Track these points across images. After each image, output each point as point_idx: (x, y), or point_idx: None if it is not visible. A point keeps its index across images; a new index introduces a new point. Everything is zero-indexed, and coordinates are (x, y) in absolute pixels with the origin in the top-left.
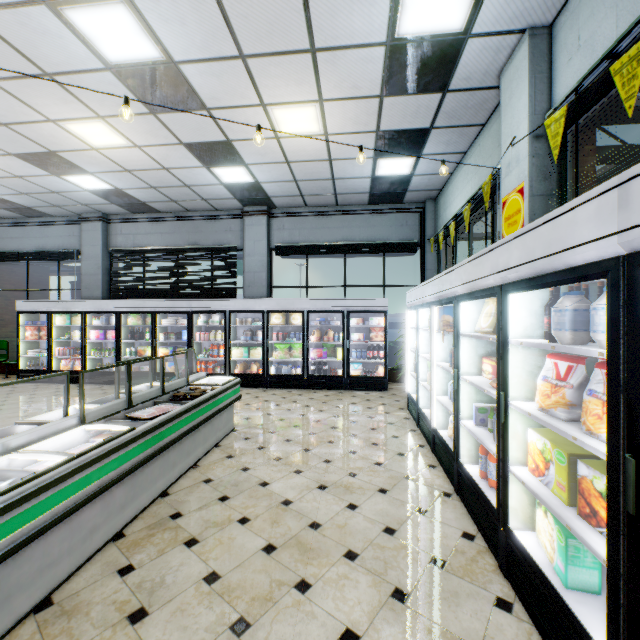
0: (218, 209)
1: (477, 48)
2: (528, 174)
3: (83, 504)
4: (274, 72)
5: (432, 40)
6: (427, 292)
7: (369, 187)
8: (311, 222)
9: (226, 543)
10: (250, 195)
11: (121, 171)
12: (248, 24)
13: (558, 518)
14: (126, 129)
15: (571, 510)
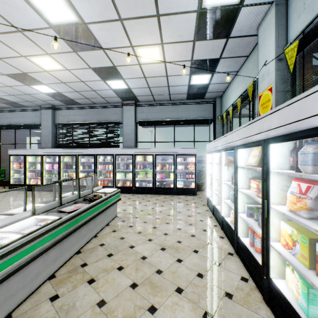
0: (110, 102)
1: (246, 13)
2: (274, 80)
3: (30, 261)
4: (137, 28)
5: (222, 8)
6: (218, 144)
7: (187, 90)
8: (157, 109)
9: (110, 282)
10: (126, 95)
11: (60, 83)
12: (123, 1)
13: (304, 277)
14: (61, 60)
15: (311, 272)
